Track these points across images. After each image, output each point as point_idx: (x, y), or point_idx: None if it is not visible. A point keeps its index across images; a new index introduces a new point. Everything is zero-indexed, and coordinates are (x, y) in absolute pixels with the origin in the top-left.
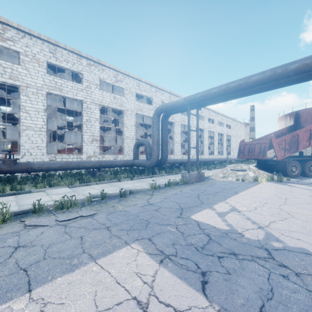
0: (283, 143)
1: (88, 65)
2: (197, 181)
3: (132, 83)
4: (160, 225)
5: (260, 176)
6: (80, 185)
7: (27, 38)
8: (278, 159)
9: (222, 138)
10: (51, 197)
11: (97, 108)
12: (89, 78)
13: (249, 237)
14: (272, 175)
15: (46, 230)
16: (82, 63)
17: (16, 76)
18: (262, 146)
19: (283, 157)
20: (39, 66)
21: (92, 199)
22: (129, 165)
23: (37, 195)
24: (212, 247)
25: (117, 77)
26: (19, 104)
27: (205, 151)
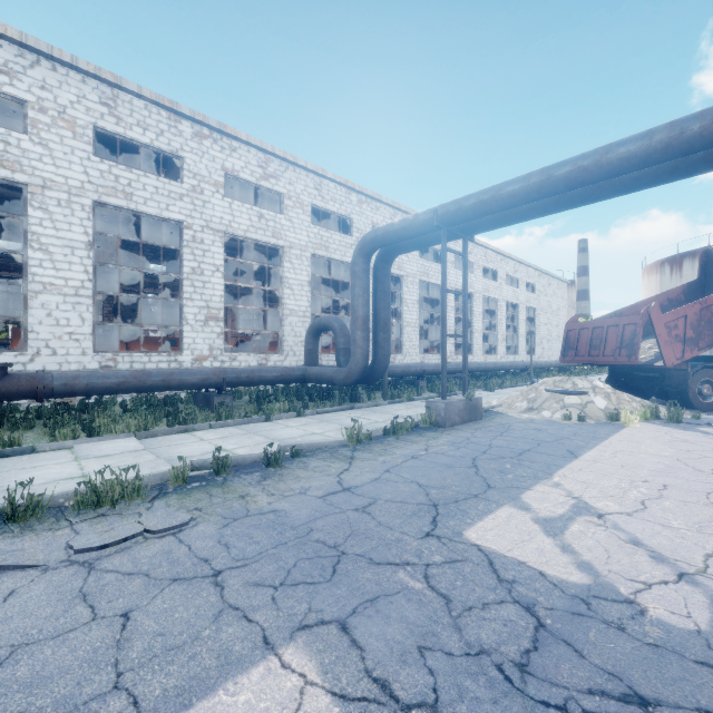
0: (680, 323)
1: (197, 136)
2: (465, 419)
3: (304, 181)
4: (375, 568)
5: (624, 407)
6: (168, 432)
7: (45, 68)
8: (667, 364)
9: (515, 315)
10: (83, 465)
11: (218, 241)
12: (200, 168)
13: (664, 619)
14: (652, 405)
15: (26, 586)
16: (182, 132)
17: (17, 160)
18: (625, 331)
19: (681, 360)
20: (74, 137)
21: (188, 474)
22: (295, 379)
23: (49, 461)
24: (554, 667)
25: (266, 166)
26: (25, 230)
27: (477, 346)
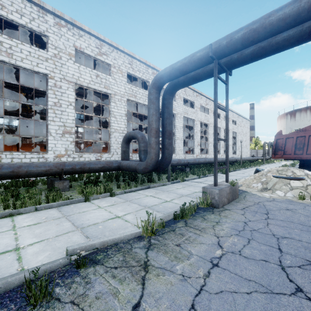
0: None
1: (57, 24)
2: (230, 199)
3: (123, 59)
4: None
5: None
6: None
7: None
8: None
9: None
10: None
11: (70, 88)
12: (59, 43)
13: None
14: None
15: None
16: (47, 21)
17: None
18: None
19: None
20: None
21: None
22: (113, 169)
23: None
24: None
25: (101, 48)
26: None
27: (211, 150)
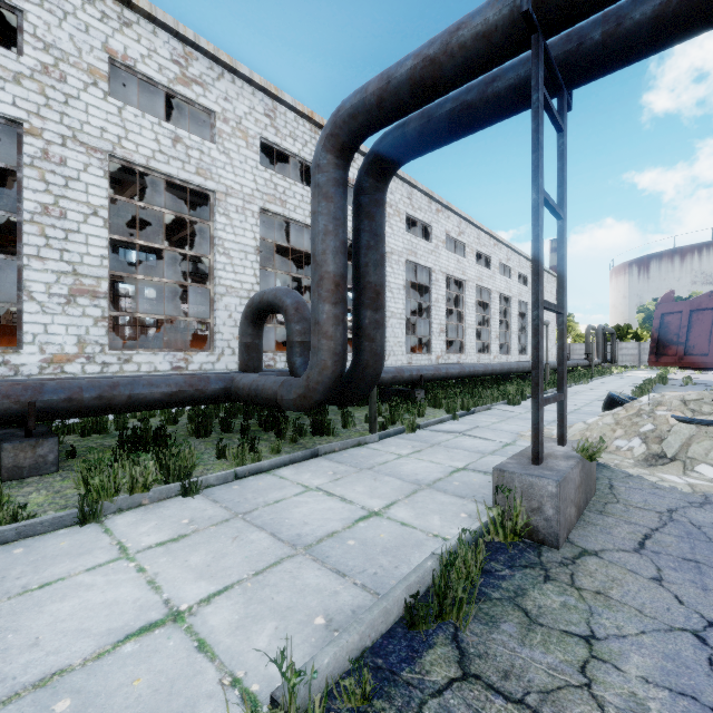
0: None
1: None
2: (581, 506)
3: (249, 101)
4: None
5: None
6: None
7: None
8: None
9: (506, 310)
10: None
11: (95, 166)
12: (58, 36)
13: None
14: None
15: None
16: None
17: None
18: None
19: None
20: None
21: None
22: (210, 397)
23: None
24: None
25: (186, 65)
26: None
27: (470, 344)
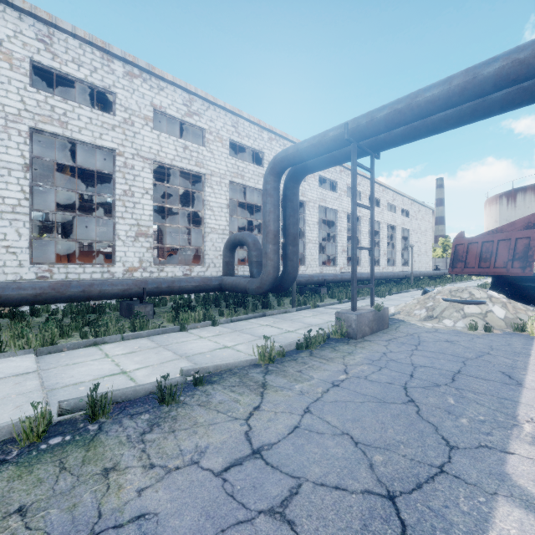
0: None
1: (128, 75)
2: (374, 329)
3: (223, 119)
4: None
5: (528, 317)
6: (75, 346)
7: None
8: None
9: (393, 235)
10: None
11: (147, 167)
12: (131, 103)
13: None
14: None
15: None
16: (114, 70)
17: None
18: (517, 244)
19: None
20: (11, 68)
21: (43, 428)
22: (212, 288)
23: None
24: None
25: (190, 105)
26: None
27: (364, 259)
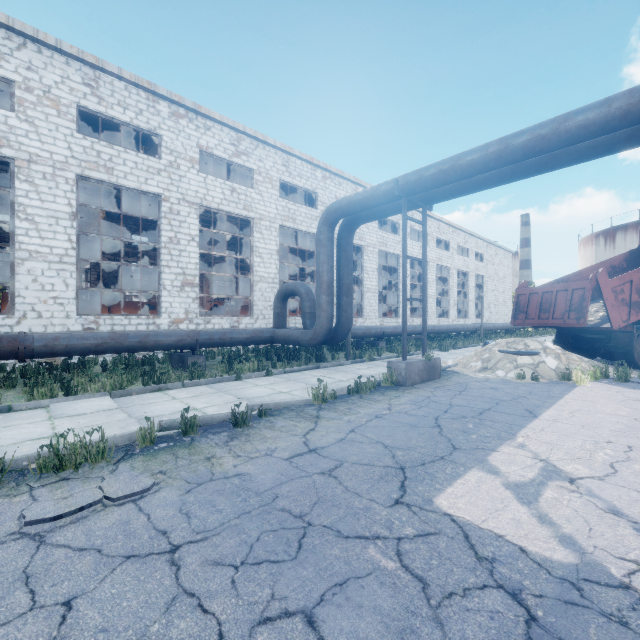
0: (626, 288)
1: (174, 115)
2: (425, 379)
3: (273, 158)
4: (343, 542)
5: (575, 367)
6: (142, 391)
7: (30, 50)
8: (613, 326)
9: (465, 282)
10: (55, 424)
11: (193, 213)
12: (176, 145)
13: None
14: (600, 365)
15: None
16: (160, 111)
17: (5, 136)
18: (574, 295)
19: (627, 323)
20: (58, 115)
21: (156, 434)
22: (264, 340)
23: (23, 420)
24: None
25: (238, 144)
26: (12, 201)
27: (431, 310)
